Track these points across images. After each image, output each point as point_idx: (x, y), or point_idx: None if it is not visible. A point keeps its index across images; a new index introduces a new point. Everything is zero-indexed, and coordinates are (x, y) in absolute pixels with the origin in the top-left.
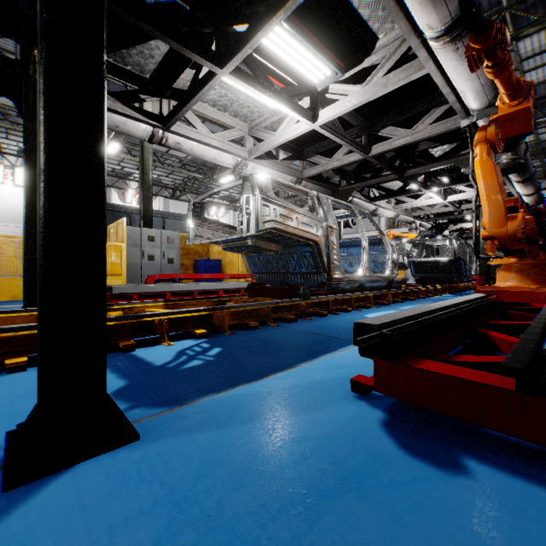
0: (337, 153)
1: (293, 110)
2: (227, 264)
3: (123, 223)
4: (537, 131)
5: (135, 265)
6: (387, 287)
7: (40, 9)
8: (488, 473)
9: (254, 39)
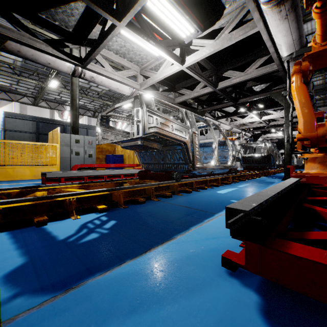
0: (196, 87)
1: (169, 56)
2: (127, 158)
3: (57, 131)
4: (312, 80)
5: (66, 158)
6: (228, 173)
7: None
8: None
9: None
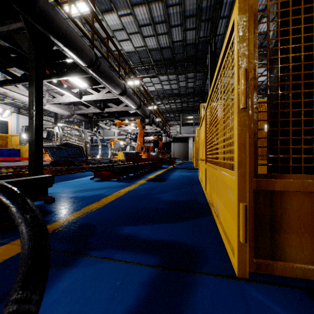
0: (91, 107)
1: (72, 94)
2: (24, 152)
3: None
4: (170, 104)
5: None
6: (110, 162)
7: (34, 115)
8: (106, 182)
9: (59, 78)
